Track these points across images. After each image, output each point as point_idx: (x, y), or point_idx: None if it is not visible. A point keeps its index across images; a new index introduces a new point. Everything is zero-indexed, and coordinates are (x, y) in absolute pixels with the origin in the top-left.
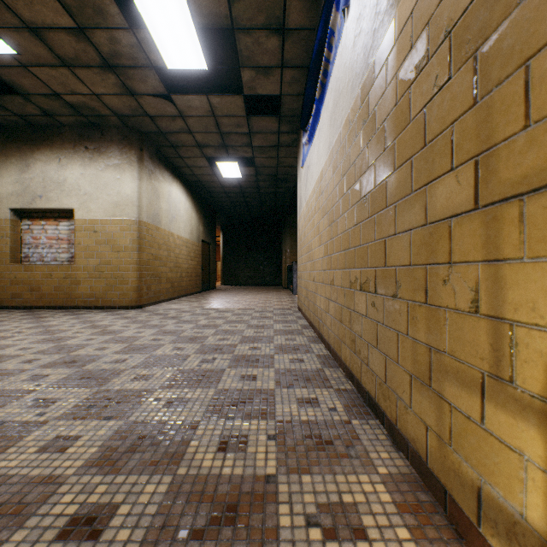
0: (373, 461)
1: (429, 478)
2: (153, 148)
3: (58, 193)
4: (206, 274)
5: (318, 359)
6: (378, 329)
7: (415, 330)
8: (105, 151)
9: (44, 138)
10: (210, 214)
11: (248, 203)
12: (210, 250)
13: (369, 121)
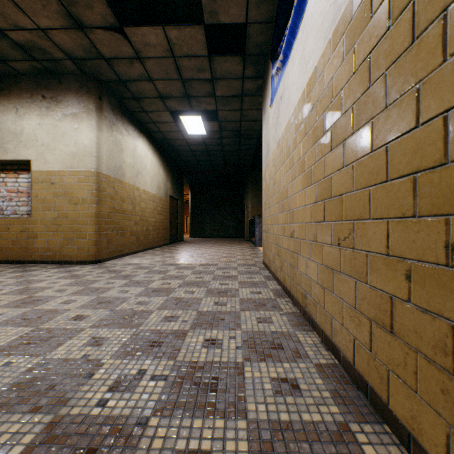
0: None
1: None
2: (115, 99)
3: (15, 144)
4: (174, 228)
5: (323, 381)
6: None
7: None
8: (62, 100)
9: (2, 87)
10: (178, 173)
11: (213, 162)
12: (178, 206)
13: None
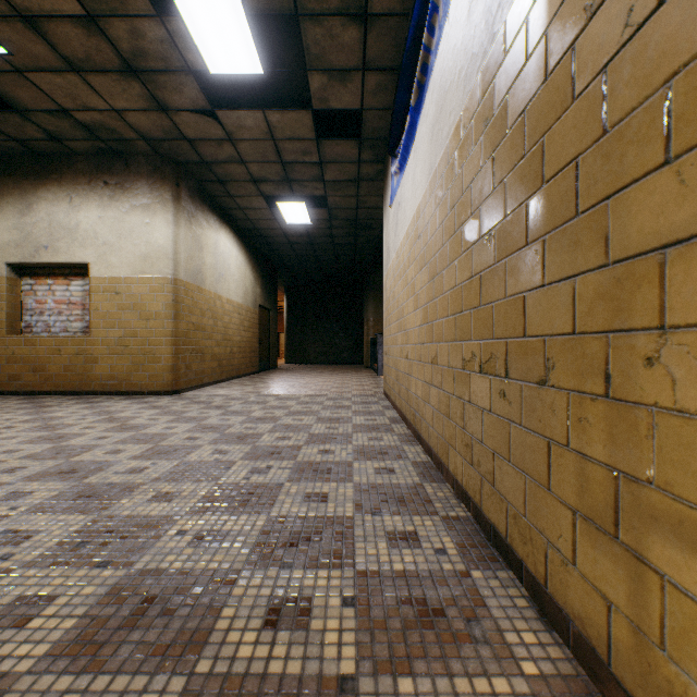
0: (511, 648)
1: (614, 691)
2: (194, 183)
3: (69, 243)
4: (265, 350)
5: (415, 468)
6: (511, 432)
7: (584, 439)
8: (130, 187)
9: (51, 170)
10: (270, 272)
11: (319, 258)
12: (270, 319)
13: (496, 119)
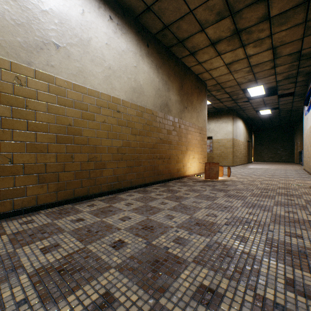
0: None
1: None
2: (235, 112)
3: (207, 132)
4: (248, 156)
5: (307, 176)
6: None
7: None
8: (222, 118)
9: None
10: (250, 128)
11: (271, 121)
12: (249, 145)
13: None
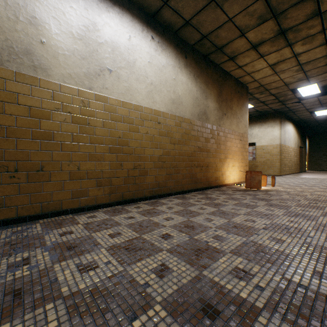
0: None
1: None
2: (283, 115)
3: (250, 138)
4: (300, 164)
5: None
6: None
7: None
8: (266, 122)
9: None
10: (302, 132)
11: None
12: (302, 151)
13: None
